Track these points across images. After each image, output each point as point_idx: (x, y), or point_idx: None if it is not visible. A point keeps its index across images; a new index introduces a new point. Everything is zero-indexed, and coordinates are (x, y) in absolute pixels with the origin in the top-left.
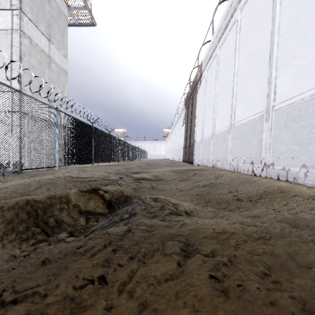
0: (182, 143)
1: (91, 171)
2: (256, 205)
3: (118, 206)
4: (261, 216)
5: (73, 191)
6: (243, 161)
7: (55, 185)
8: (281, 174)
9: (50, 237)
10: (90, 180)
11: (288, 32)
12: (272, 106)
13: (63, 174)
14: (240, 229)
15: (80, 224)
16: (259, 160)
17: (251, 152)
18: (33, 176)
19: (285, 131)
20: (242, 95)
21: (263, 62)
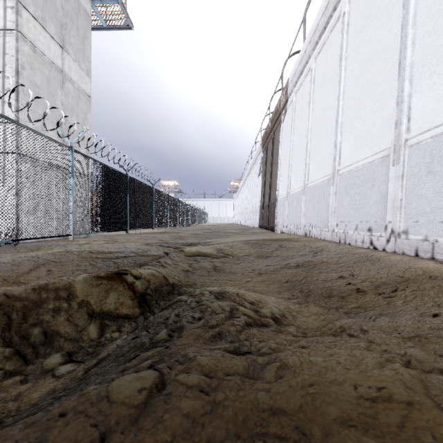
0: (258, 201)
1: (124, 242)
2: (394, 303)
3: (158, 302)
4: (431, 338)
5: (80, 277)
6: (355, 227)
7: (61, 265)
8: (422, 249)
9: (29, 365)
10: (118, 257)
11: (432, 21)
12: (405, 139)
13: (80, 247)
14: (417, 385)
15: (89, 336)
16: (381, 225)
17: (368, 213)
18: (34, 249)
19: (428, 178)
20: (352, 126)
21: (387, 72)
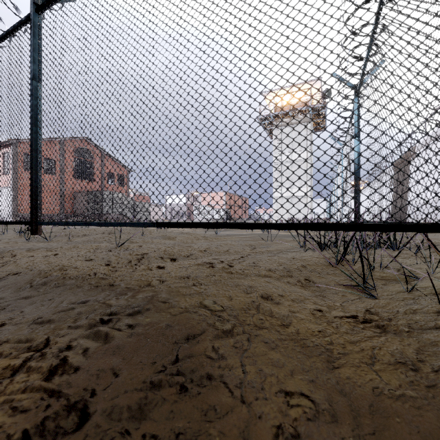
0: (389, 203)
1: None
2: None
3: None
4: None
5: None
6: None
7: None
8: None
9: None
10: None
11: None
12: None
13: None
14: None
15: None
16: None
17: None
18: None
19: None
20: None
21: None
